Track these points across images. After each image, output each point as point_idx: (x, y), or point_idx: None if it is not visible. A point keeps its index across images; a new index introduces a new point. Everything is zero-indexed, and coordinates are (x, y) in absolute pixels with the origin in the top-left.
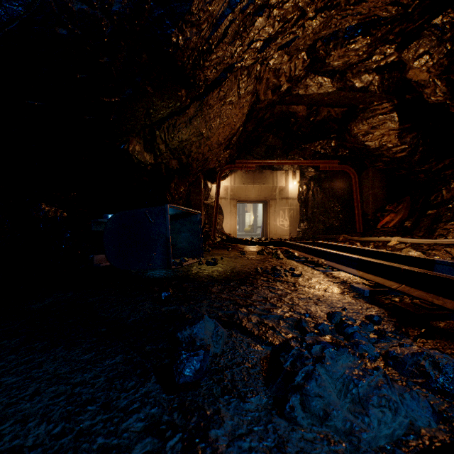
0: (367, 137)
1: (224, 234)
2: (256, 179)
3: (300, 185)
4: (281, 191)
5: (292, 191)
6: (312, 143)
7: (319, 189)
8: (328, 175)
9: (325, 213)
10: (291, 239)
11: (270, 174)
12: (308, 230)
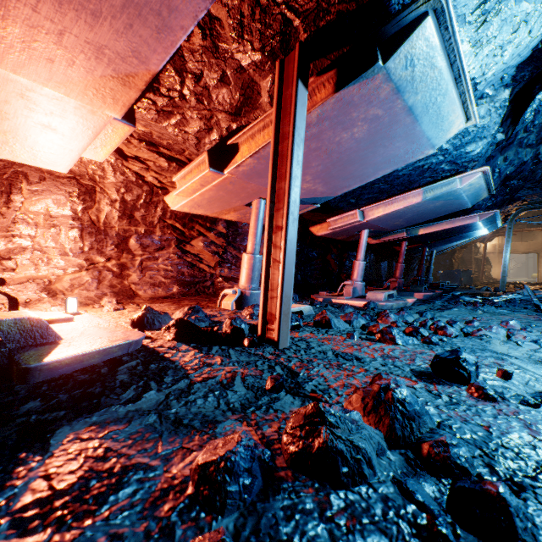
0: None
1: (491, 279)
2: (523, 237)
3: None
4: None
5: None
6: None
7: None
8: None
9: None
10: None
11: (538, 232)
12: None
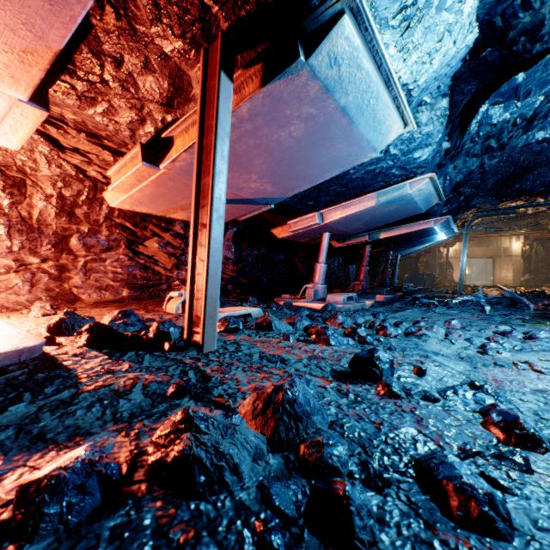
0: (547, 226)
1: (453, 282)
2: (481, 243)
3: (523, 245)
4: (505, 251)
5: (515, 250)
6: (522, 221)
7: (542, 248)
8: (545, 239)
9: (547, 267)
10: (504, 286)
11: (494, 238)
12: (531, 280)
